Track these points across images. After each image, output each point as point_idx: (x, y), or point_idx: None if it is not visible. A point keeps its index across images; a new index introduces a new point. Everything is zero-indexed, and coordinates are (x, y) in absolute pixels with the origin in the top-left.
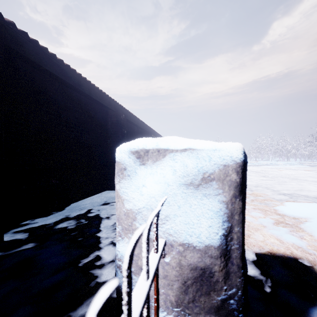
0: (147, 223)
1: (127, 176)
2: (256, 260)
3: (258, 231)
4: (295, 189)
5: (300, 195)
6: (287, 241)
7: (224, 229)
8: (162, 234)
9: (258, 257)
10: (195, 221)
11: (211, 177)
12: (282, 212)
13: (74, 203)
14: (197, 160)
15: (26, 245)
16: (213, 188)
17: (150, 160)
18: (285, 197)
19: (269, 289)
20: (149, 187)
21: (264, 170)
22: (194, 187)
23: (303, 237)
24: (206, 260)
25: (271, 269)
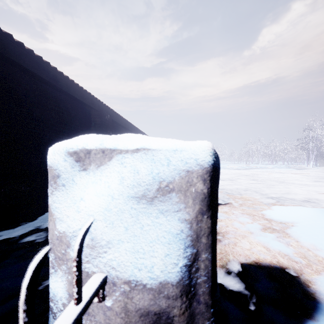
0: (27, 276)
1: (61, 185)
2: (242, 272)
3: (245, 238)
4: (282, 192)
5: (287, 199)
6: (273, 248)
7: (187, 257)
8: (103, 267)
9: (244, 268)
10: (147, 248)
11: (169, 187)
12: (269, 217)
13: None
14: (152, 164)
15: None
16: (173, 203)
17: (93, 164)
18: (272, 201)
19: (254, 306)
20: (88, 202)
21: (254, 174)
22: (148, 201)
23: (290, 244)
24: (161, 303)
25: (256, 282)
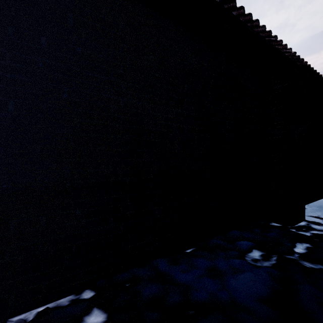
0: None
1: None
2: None
3: None
4: None
5: None
6: None
7: None
8: None
9: None
10: None
11: None
12: None
13: (312, 203)
14: None
15: None
16: None
17: None
18: None
19: None
20: None
21: None
22: None
23: None
24: None
25: None
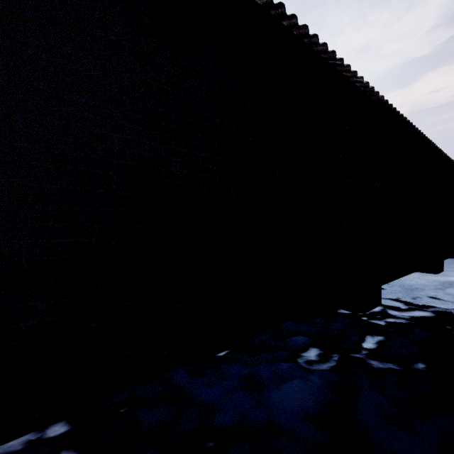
0: None
1: None
2: None
3: None
4: None
5: None
6: None
7: None
8: None
9: None
10: None
11: None
12: None
13: (393, 281)
14: None
15: (415, 312)
16: None
17: None
18: None
19: None
20: None
21: None
22: None
23: None
24: None
25: None
